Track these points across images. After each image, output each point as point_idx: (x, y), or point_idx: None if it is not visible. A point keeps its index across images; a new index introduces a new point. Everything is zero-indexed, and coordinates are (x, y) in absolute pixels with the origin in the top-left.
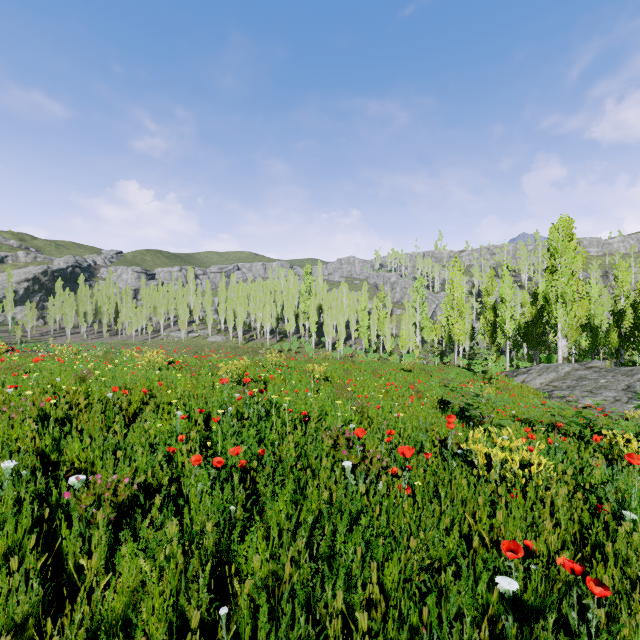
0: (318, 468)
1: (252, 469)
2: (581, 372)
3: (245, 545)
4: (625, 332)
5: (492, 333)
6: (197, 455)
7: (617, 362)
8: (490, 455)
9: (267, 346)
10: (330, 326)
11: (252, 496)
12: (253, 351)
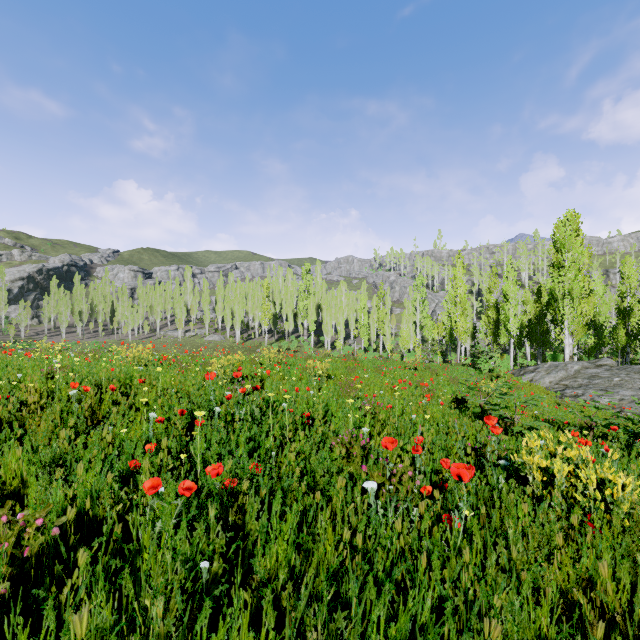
0: (328, 487)
1: (240, 492)
2: (592, 370)
3: (219, 638)
4: (632, 330)
5: (494, 331)
6: (154, 479)
7: (623, 361)
8: (546, 468)
9: (265, 345)
10: (329, 325)
11: (239, 532)
12: (251, 350)
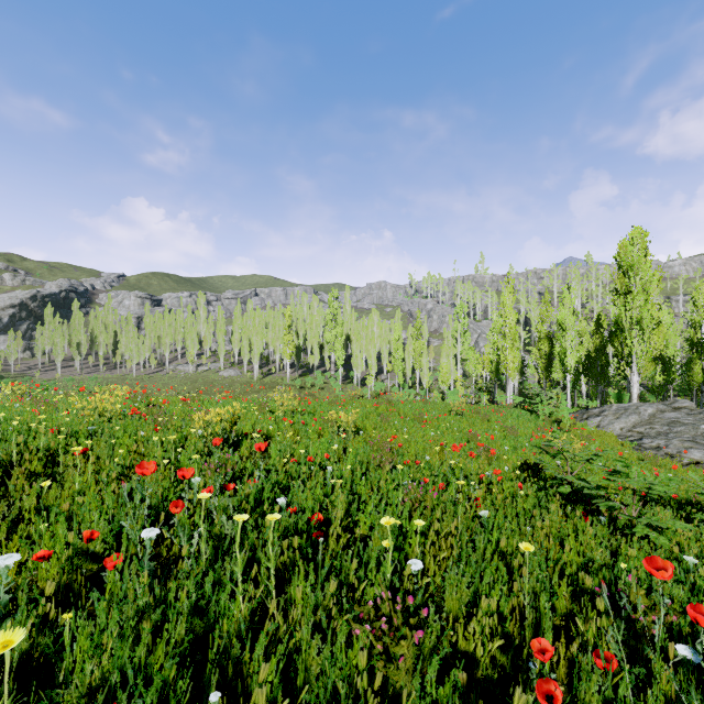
0: None
1: None
2: (670, 414)
3: None
4: None
5: (547, 366)
6: None
7: (695, 400)
8: None
9: (287, 381)
10: (359, 358)
11: None
12: (271, 387)
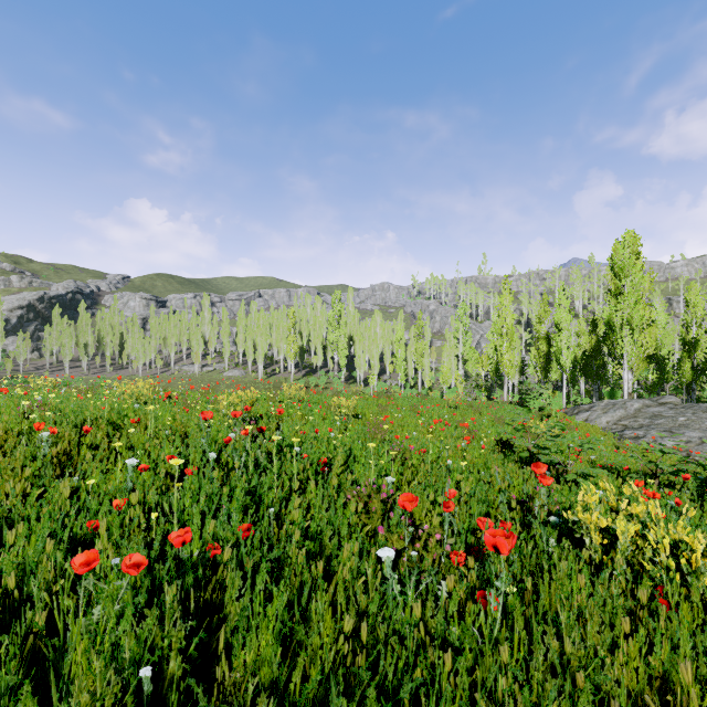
0: (338, 552)
1: (221, 562)
2: (654, 409)
3: None
4: (698, 364)
5: (545, 366)
6: (89, 552)
7: (688, 398)
8: (606, 527)
9: (291, 381)
10: (362, 359)
11: (216, 614)
12: (275, 387)
